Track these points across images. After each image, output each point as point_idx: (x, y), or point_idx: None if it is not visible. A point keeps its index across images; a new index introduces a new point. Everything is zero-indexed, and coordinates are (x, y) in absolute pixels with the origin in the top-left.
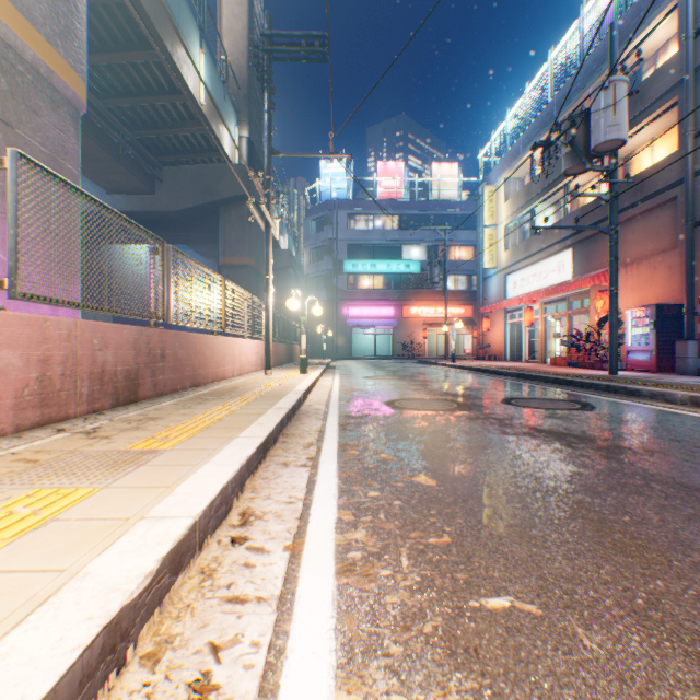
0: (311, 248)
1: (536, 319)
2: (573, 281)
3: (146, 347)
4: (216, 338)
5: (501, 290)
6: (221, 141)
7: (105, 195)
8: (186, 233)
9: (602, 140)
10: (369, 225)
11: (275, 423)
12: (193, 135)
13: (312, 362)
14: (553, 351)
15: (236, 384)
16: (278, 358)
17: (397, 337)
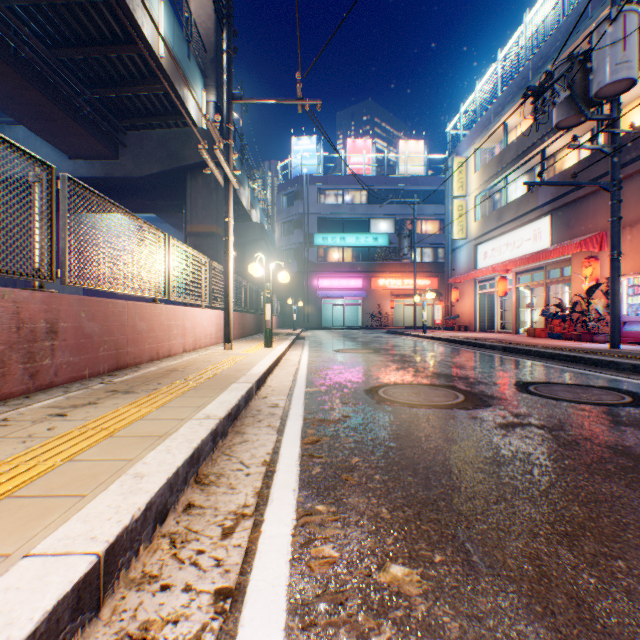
0: (282, 222)
1: (509, 289)
2: (556, 248)
3: (9, 318)
4: (155, 307)
5: (471, 260)
6: (185, 102)
7: (67, 160)
8: (152, 201)
9: (608, 80)
10: (338, 200)
11: (166, 475)
12: (155, 95)
13: (281, 333)
14: (529, 322)
15: (180, 363)
16: (245, 329)
17: (365, 308)
